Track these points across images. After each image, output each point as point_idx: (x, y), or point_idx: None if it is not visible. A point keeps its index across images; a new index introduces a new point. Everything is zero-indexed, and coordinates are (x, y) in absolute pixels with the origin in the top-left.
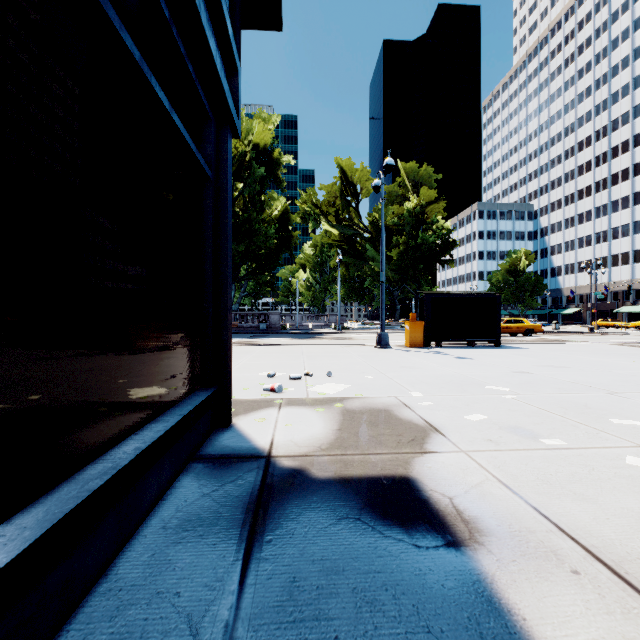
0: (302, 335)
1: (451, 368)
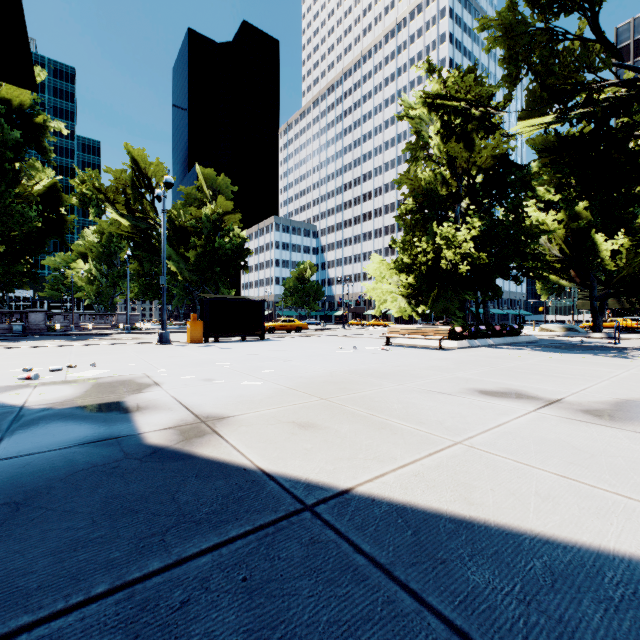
0: (78, 337)
1: (207, 355)
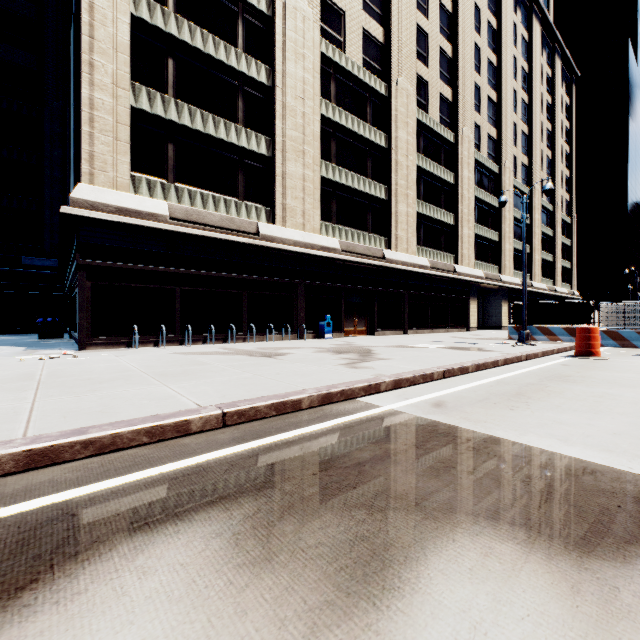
0: None
1: None
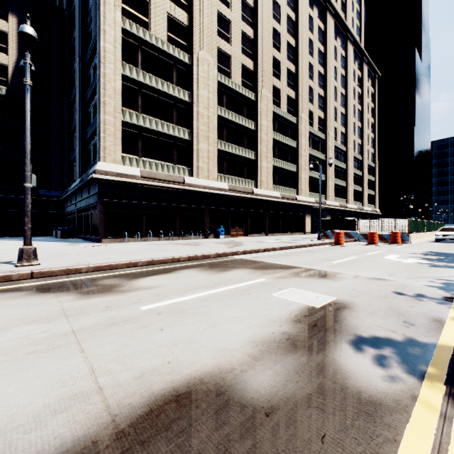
0: None
1: None
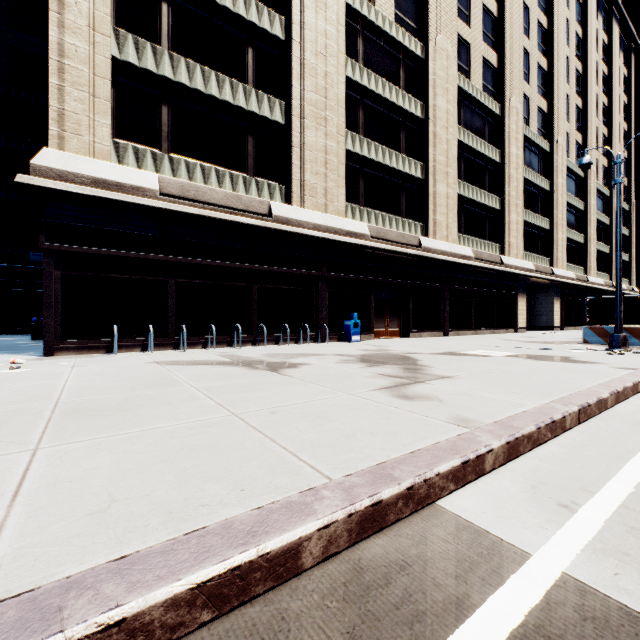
0: None
1: None
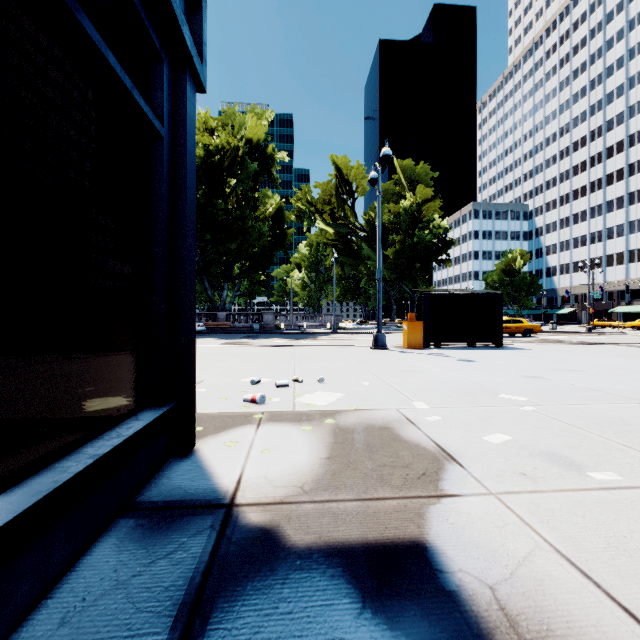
0: (296, 335)
1: (455, 372)
